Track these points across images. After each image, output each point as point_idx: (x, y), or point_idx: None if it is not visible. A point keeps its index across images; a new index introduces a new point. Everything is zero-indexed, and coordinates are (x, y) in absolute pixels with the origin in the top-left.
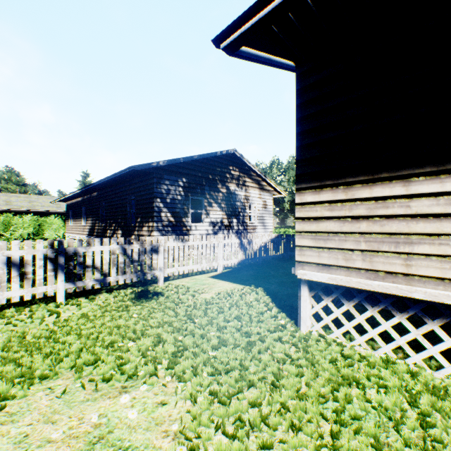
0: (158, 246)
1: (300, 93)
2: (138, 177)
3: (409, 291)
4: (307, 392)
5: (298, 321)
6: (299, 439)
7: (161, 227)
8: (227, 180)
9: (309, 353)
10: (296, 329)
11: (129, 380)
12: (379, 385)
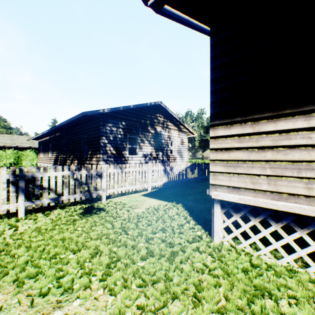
0: (101, 172)
1: (214, 47)
2: (89, 121)
3: (312, 211)
4: (226, 306)
5: (212, 233)
6: None
7: (106, 158)
8: (155, 124)
9: (223, 262)
10: (210, 240)
11: (64, 293)
12: (289, 296)
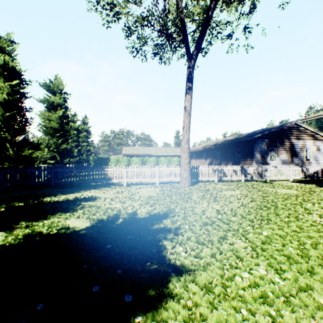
0: (266, 168)
1: None
2: (243, 141)
3: None
4: None
5: None
6: (321, 193)
7: (256, 162)
8: (289, 137)
9: None
10: None
11: (281, 189)
12: None
